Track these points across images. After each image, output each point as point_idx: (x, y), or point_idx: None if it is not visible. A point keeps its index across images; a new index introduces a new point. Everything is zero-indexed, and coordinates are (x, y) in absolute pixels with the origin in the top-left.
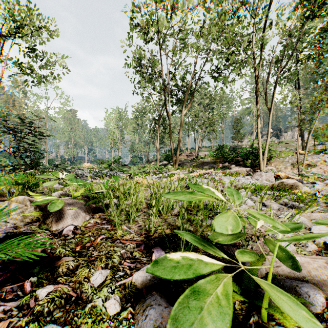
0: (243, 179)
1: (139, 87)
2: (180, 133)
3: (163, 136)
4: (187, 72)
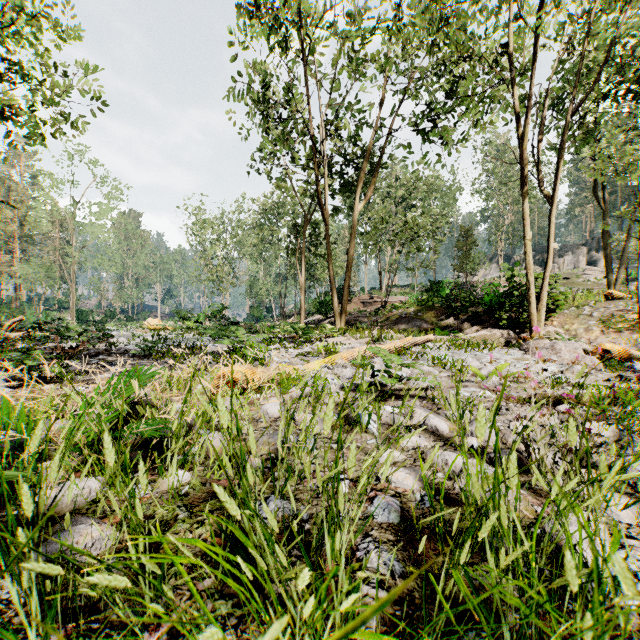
0: (511, 358)
1: (262, 157)
2: (350, 253)
3: (314, 264)
4: (365, 122)
